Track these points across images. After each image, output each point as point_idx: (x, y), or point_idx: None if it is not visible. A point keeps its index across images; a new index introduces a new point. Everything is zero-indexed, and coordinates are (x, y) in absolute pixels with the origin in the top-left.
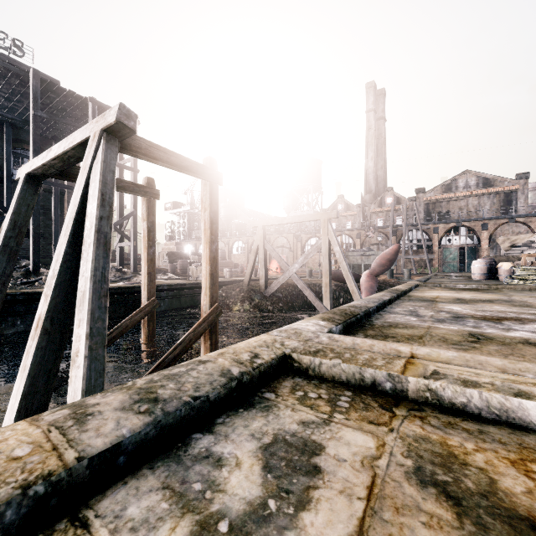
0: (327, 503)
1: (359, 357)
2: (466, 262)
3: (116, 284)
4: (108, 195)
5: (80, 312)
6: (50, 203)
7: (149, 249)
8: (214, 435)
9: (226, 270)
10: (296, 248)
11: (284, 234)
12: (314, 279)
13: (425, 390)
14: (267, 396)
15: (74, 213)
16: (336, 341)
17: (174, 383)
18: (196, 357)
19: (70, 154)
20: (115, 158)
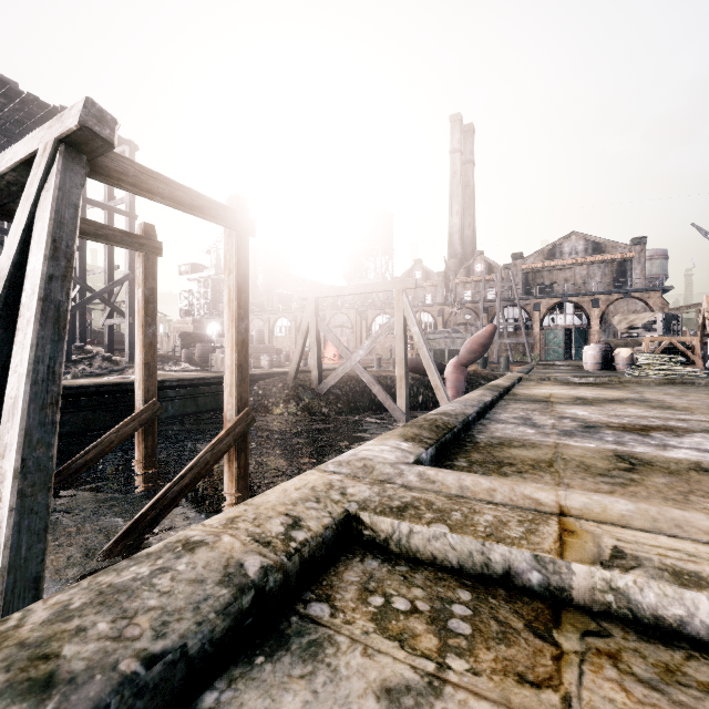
0: None
1: (478, 519)
2: (573, 347)
3: (101, 379)
4: (65, 242)
5: (7, 433)
6: None
7: (147, 329)
8: None
9: (264, 359)
10: (360, 328)
11: (344, 310)
12: (384, 370)
13: (604, 590)
14: (315, 613)
15: (7, 269)
16: (431, 482)
17: (111, 619)
18: (217, 484)
19: (10, 179)
20: (79, 185)
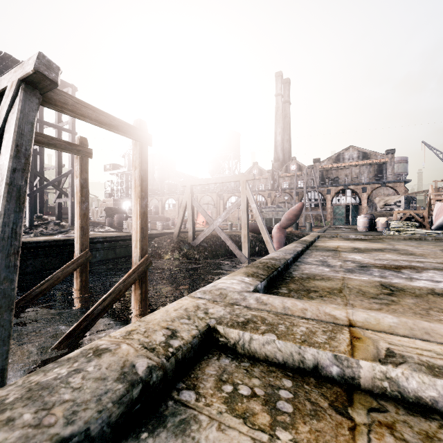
0: None
1: (296, 330)
2: (350, 217)
3: (53, 237)
4: (24, 147)
5: None
6: None
7: (82, 205)
8: None
9: (159, 224)
10: (219, 205)
11: (209, 193)
12: (234, 231)
13: (382, 379)
14: (185, 398)
15: None
16: (264, 304)
17: (34, 411)
18: (127, 304)
19: None
20: (34, 110)
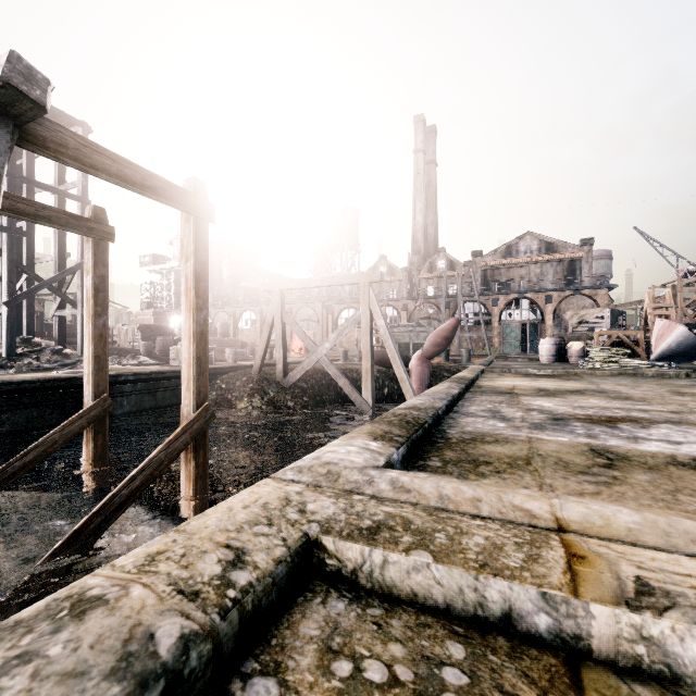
0: None
1: (467, 542)
2: (528, 341)
3: (49, 373)
4: None
5: None
6: None
7: (96, 320)
8: None
9: (229, 352)
10: (327, 322)
11: (310, 304)
12: (350, 363)
13: (633, 639)
14: None
15: None
16: (406, 491)
17: None
18: (174, 484)
19: None
20: (3, 152)
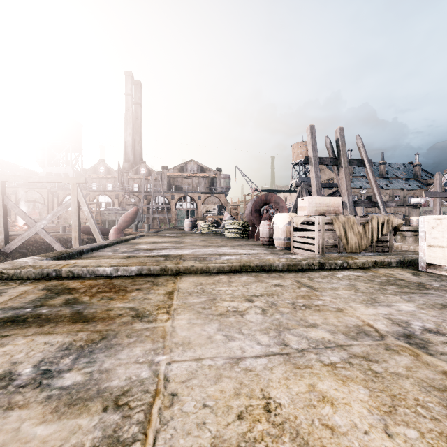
0: (0, 298)
1: (44, 266)
2: None
3: None
4: None
5: None
6: None
7: None
8: None
9: None
10: (53, 203)
11: (36, 189)
12: (68, 234)
13: (68, 272)
14: None
15: None
16: (38, 263)
17: None
18: None
19: None
20: None
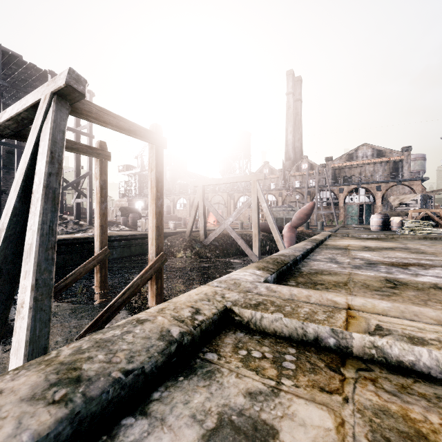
0: None
1: (300, 310)
2: (364, 216)
3: (73, 235)
4: (57, 153)
5: (27, 264)
6: (13, 163)
7: (101, 205)
8: (148, 420)
9: (171, 223)
10: (230, 204)
11: (220, 193)
12: (245, 230)
13: (370, 347)
14: (209, 357)
15: (24, 169)
16: (274, 291)
17: (104, 354)
18: (144, 299)
19: (24, 116)
20: (65, 119)
